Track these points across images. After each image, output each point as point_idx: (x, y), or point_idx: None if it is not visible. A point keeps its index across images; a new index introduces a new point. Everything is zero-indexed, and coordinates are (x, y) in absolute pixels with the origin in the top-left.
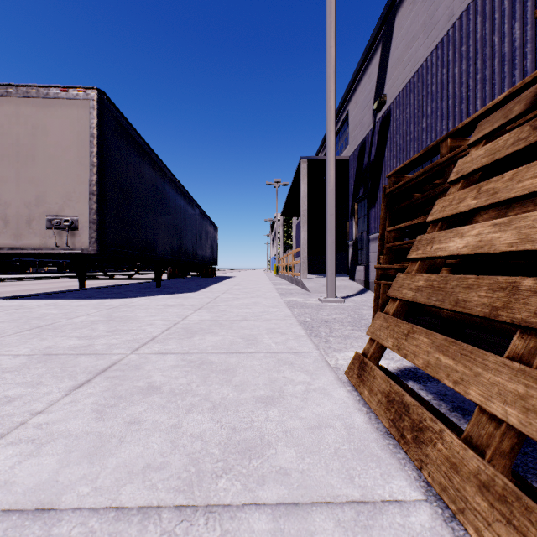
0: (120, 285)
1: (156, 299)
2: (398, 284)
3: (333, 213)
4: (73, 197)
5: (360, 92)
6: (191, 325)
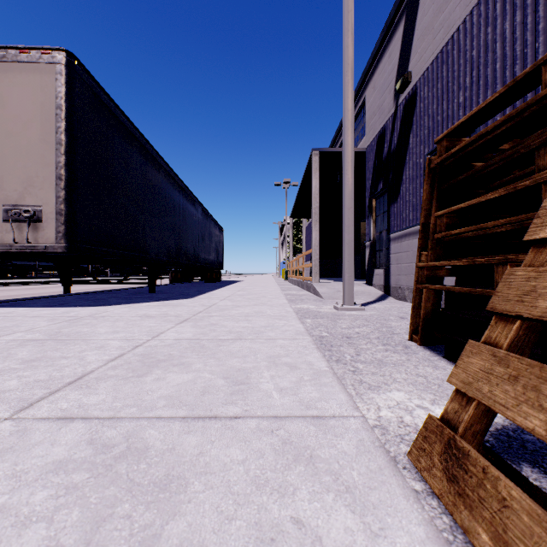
0: (111, 290)
1: (138, 308)
2: (515, 288)
3: (351, 206)
4: (35, 183)
5: (379, 75)
6: (157, 350)
